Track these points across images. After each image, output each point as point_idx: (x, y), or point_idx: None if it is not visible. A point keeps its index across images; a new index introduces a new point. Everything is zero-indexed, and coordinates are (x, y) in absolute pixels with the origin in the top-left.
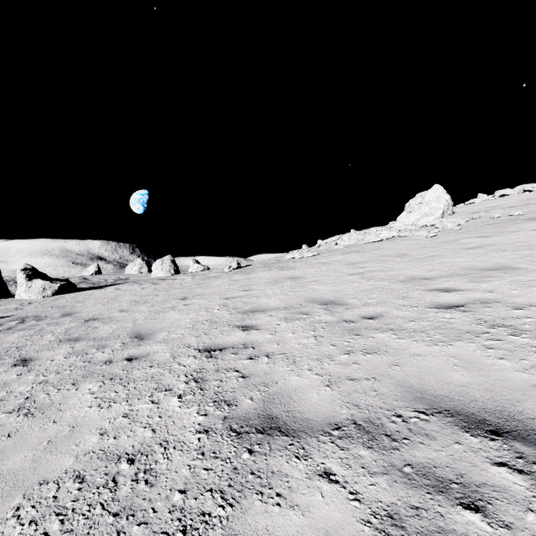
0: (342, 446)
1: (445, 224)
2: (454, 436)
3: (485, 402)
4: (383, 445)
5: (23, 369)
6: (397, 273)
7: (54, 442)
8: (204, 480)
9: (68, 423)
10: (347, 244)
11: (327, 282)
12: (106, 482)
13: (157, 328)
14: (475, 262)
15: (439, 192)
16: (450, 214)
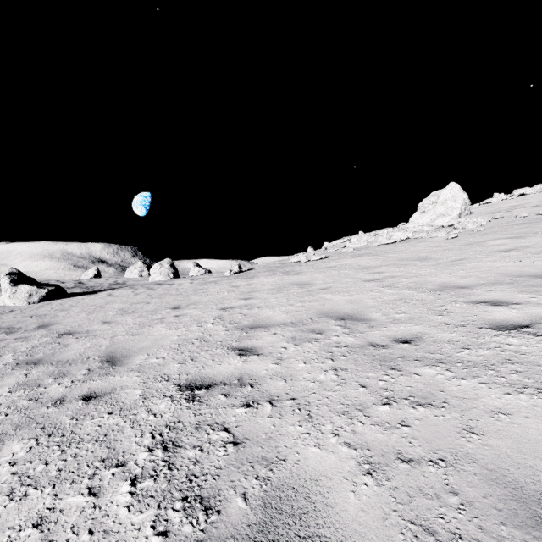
0: None
1: (465, 224)
2: None
3: None
4: None
5: None
6: (423, 280)
7: None
8: None
9: None
10: (357, 247)
11: (341, 290)
12: None
13: (136, 348)
14: (517, 267)
15: (455, 190)
16: (467, 214)
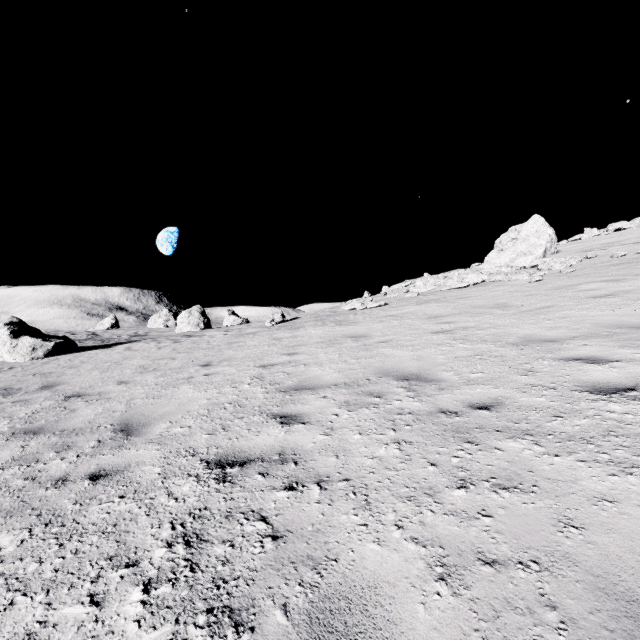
0: None
1: (551, 264)
2: None
3: None
4: None
5: None
6: (503, 331)
7: None
8: None
9: None
10: (423, 292)
11: (404, 344)
12: None
13: (157, 415)
14: (616, 316)
15: (539, 224)
16: (553, 253)
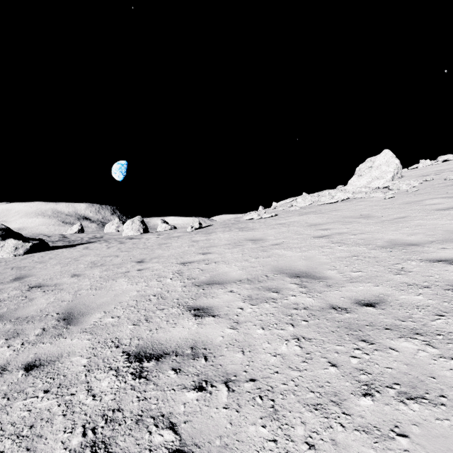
0: None
1: (399, 185)
2: None
3: None
4: None
5: None
6: (371, 236)
7: None
8: None
9: None
10: (303, 206)
11: (292, 246)
12: None
13: (95, 305)
14: None
15: (388, 156)
16: (399, 177)
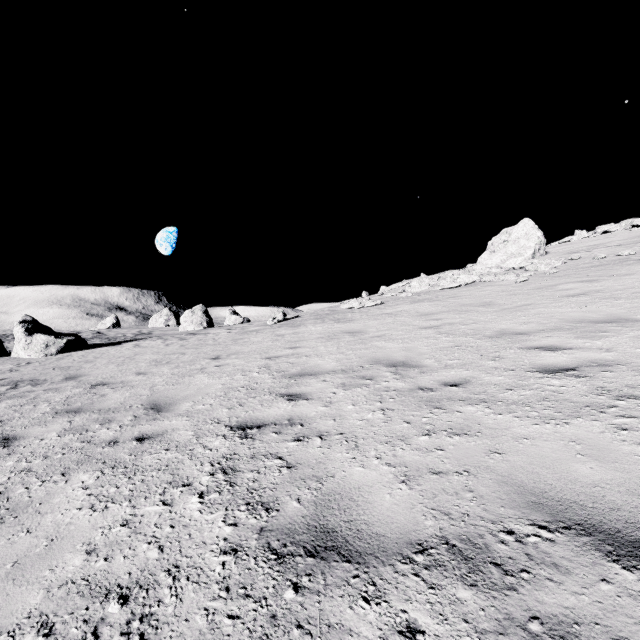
0: (432, 582)
1: (537, 266)
2: (597, 569)
3: (633, 512)
4: (493, 581)
5: (2, 452)
6: (483, 326)
7: (22, 564)
8: (227, 636)
9: (46, 533)
10: (417, 291)
11: (395, 338)
12: (83, 636)
13: (180, 397)
14: (581, 313)
15: (529, 227)
16: (542, 255)
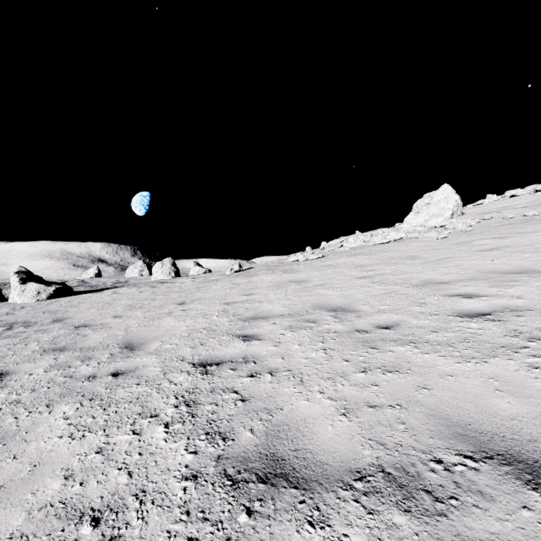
0: (370, 508)
1: (455, 224)
2: (518, 497)
3: None
4: (425, 507)
5: None
6: (410, 276)
7: (7, 488)
8: None
9: (30, 459)
10: (353, 246)
11: (335, 286)
12: None
13: (150, 337)
14: (494, 265)
15: (448, 192)
16: (459, 215)
